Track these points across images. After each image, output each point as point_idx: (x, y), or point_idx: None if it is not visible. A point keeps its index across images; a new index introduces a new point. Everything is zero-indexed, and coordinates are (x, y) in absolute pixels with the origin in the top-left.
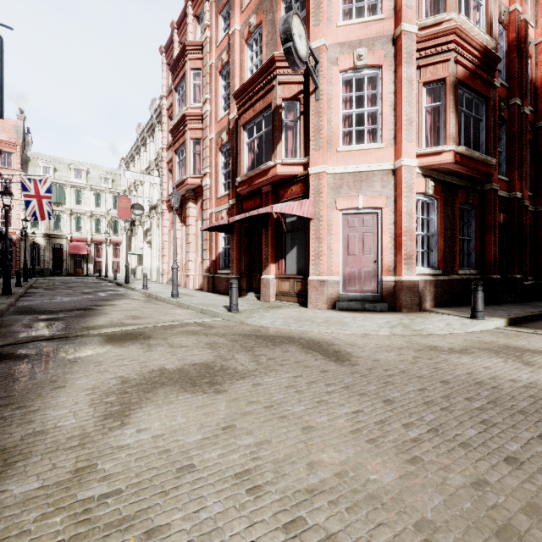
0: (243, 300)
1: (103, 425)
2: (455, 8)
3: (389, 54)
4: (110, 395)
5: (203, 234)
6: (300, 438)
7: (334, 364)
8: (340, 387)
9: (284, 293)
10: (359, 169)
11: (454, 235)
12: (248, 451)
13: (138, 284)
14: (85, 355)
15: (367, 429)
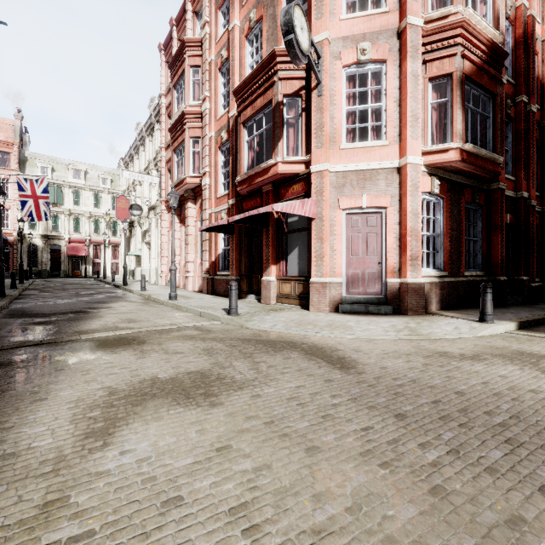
0: (243, 302)
1: (83, 446)
2: (462, 1)
3: (394, 48)
4: (95, 408)
5: (202, 234)
6: (304, 461)
7: (339, 372)
8: (347, 399)
9: (286, 295)
10: (363, 167)
11: (460, 235)
12: (245, 479)
13: (136, 285)
14: (74, 362)
15: (380, 451)
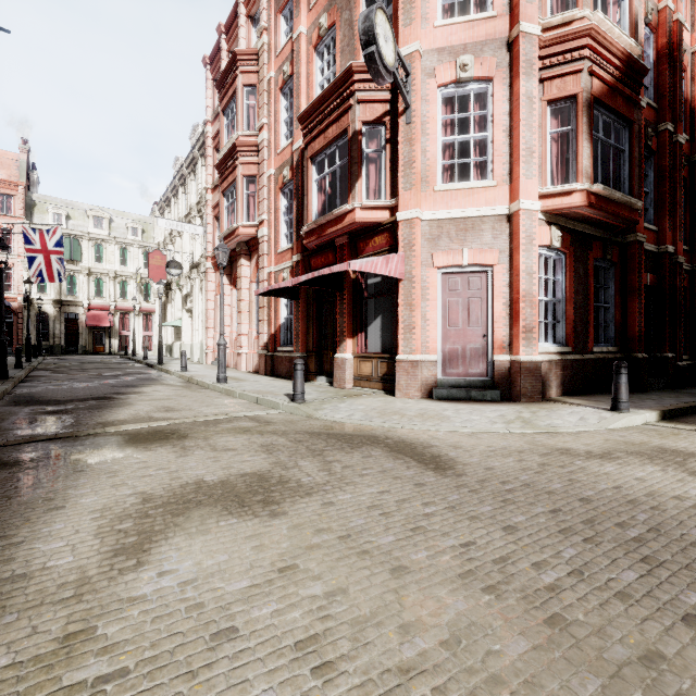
0: (311, 386)
1: (111, 565)
2: (589, 3)
3: (503, 63)
4: (125, 519)
5: (259, 300)
6: (388, 585)
7: (433, 474)
8: (443, 507)
9: (365, 377)
10: (463, 215)
11: (587, 300)
12: (315, 606)
13: (175, 365)
14: (97, 461)
15: (483, 571)
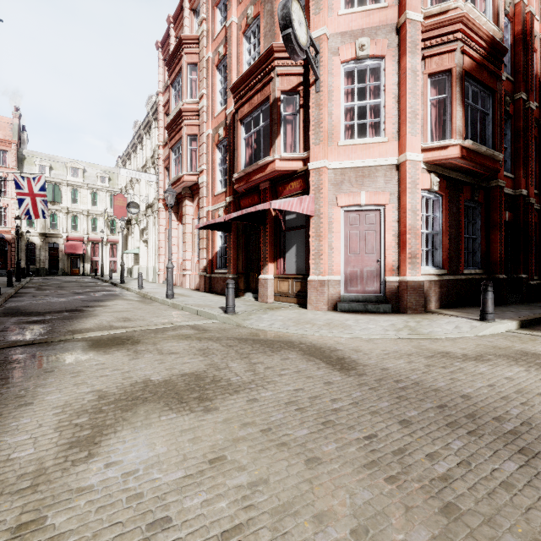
0: (240, 300)
1: (66, 457)
2: None
3: (393, 44)
4: (82, 414)
5: (200, 232)
6: (303, 475)
7: (339, 374)
8: (348, 403)
9: (283, 293)
10: (361, 164)
11: (459, 233)
12: (240, 496)
13: (134, 283)
14: (64, 363)
15: (385, 462)
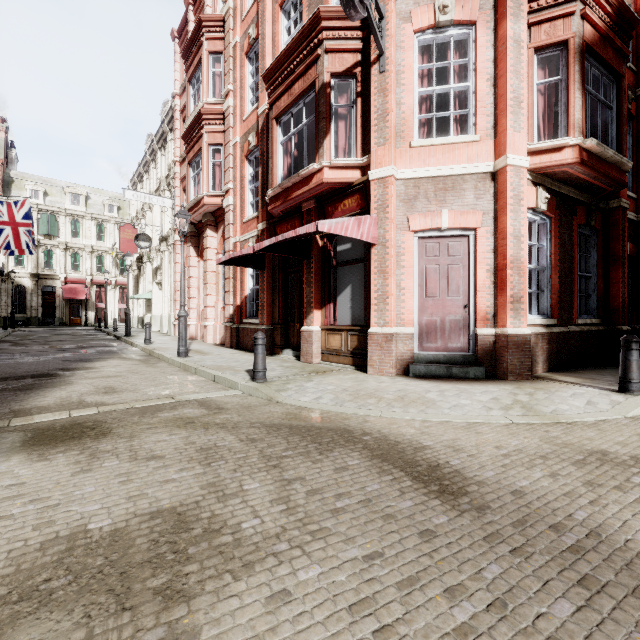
0: (276, 360)
1: None
2: None
3: (487, 5)
4: None
5: (225, 270)
6: None
7: (441, 507)
8: (484, 605)
9: (334, 351)
10: (443, 173)
11: (571, 269)
12: None
13: (142, 336)
14: None
15: None
